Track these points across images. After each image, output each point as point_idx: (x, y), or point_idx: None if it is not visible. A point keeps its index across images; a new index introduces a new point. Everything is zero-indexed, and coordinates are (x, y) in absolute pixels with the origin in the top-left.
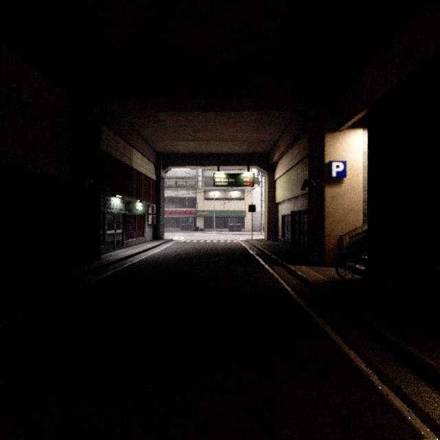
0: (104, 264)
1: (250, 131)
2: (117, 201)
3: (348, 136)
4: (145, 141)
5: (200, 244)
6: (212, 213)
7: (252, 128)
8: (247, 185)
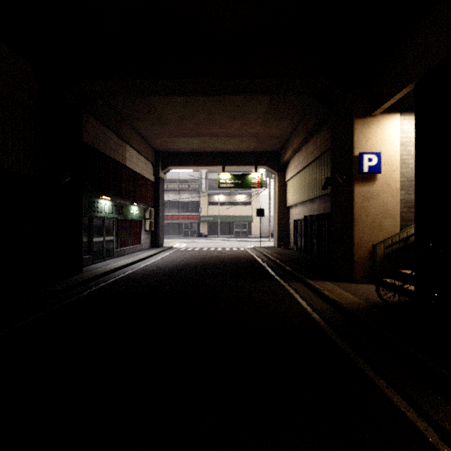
0: (83, 279)
1: (259, 125)
2: (107, 203)
3: (383, 122)
4: (141, 137)
5: (203, 252)
6: (216, 218)
7: (262, 121)
8: (255, 187)
